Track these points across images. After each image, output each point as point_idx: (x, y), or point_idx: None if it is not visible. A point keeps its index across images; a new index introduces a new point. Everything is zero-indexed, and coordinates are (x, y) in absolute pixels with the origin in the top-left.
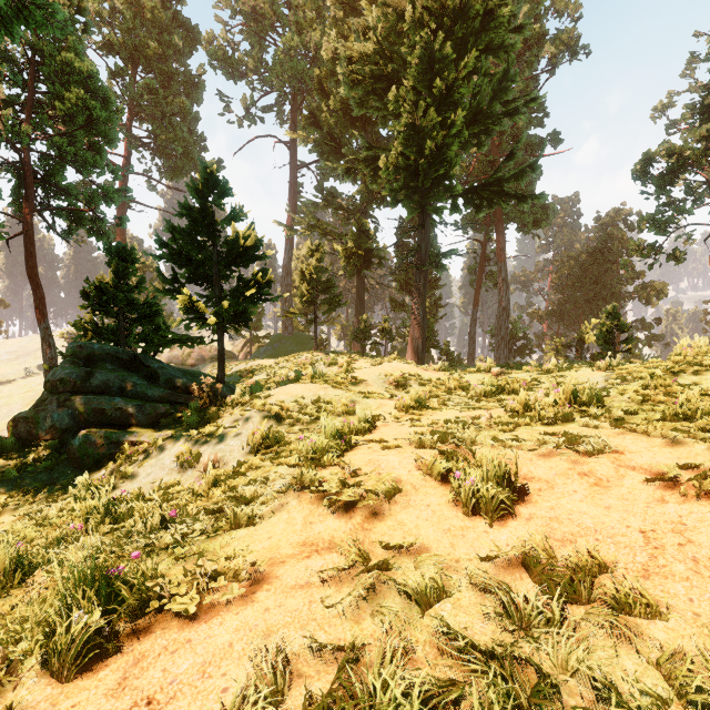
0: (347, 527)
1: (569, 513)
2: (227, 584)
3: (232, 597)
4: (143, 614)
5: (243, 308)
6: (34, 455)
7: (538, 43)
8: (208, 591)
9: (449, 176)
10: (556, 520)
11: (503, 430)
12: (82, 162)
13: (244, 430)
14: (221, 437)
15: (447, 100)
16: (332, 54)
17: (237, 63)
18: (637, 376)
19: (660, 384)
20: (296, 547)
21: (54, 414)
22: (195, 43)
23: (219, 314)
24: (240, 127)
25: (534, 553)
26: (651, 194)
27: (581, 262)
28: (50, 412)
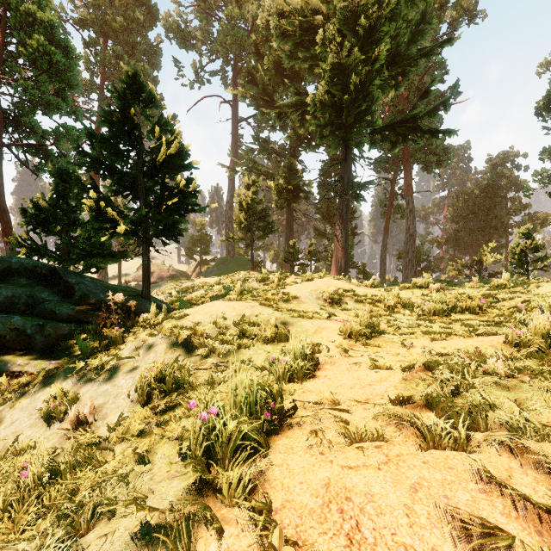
0: None
1: None
2: None
3: None
4: None
5: (172, 223)
6: None
7: (441, 10)
8: None
9: (371, 112)
10: None
11: None
12: (47, 104)
13: (142, 363)
14: (112, 372)
15: (370, 39)
16: (266, 22)
17: (189, 35)
18: None
19: None
20: None
21: None
22: (154, 19)
23: (137, 224)
24: (191, 88)
25: None
26: None
27: (475, 197)
28: None
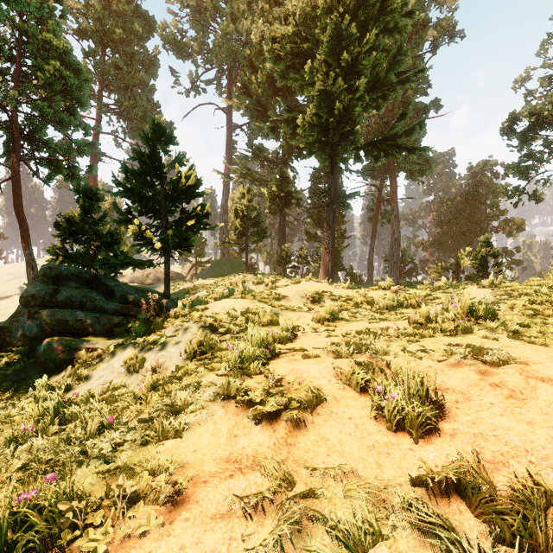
0: (271, 441)
1: (493, 428)
2: (146, 508)
3: (147, 528)
4: (52, 546)
5: (186, 237)
6: (7, 359)
7: (423, 29)
8: (124, 518)
9: (354, 132)
10: (481, 437)
11: (410, 341)
12: (59, 121)
13: (183, 339)
14: (163, 345)
15: (352, 70)
16: (259, 38)
17: (185, 46)
18: (522, 293)
19: (546, 299)
20: (220, 463)
21: (25, 324)
22: (152, 30)
23: (164, 241)
24: (187, 96)
25: (471, 482)
26: (515, 147)
27: (457, 203)
28: (22, 322)
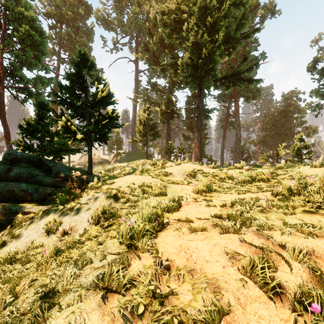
0: None
1: None
2: None
3: None
4: None
5: (104, 133)
6: None
7: (255, 9)
8: None
9: (214, 69)
10: None
11: (285, 213)
12: (29, 64)
13: (93, 206)
14: (77, 210)
15: (213, 29)
16: (155, 16)
17: (110, 22)
18: None
19: None
20: None
21: None
22: (90, 13)
23: (86, 134)
24: (111, 53)
25: None
26: (316, 79)
27: (275, 116)
28: None
